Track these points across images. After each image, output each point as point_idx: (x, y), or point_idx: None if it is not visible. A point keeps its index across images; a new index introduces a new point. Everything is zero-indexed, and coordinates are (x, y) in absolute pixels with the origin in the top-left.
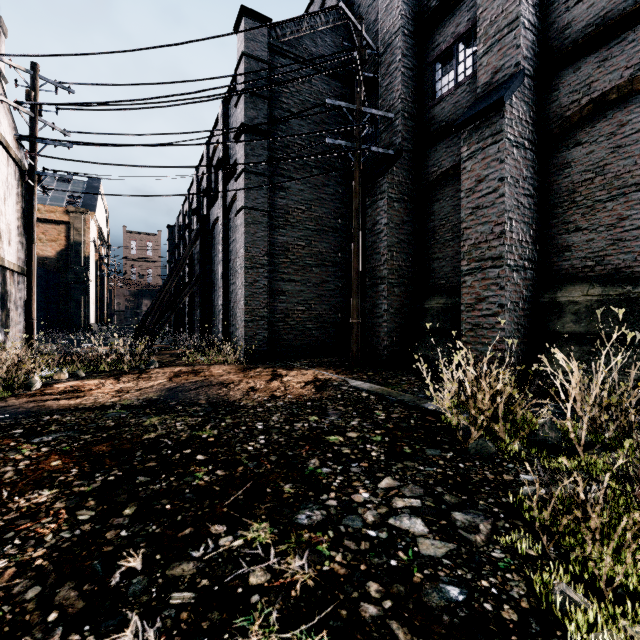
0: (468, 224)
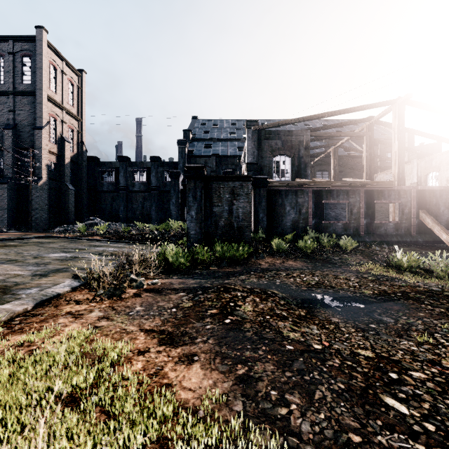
0: (1, 201)
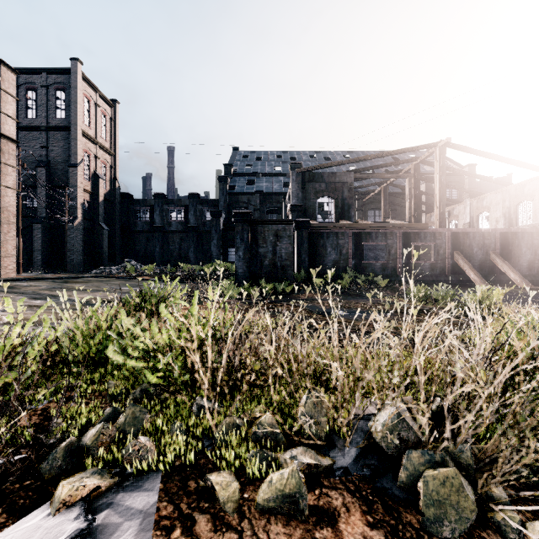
0: (34, 242)
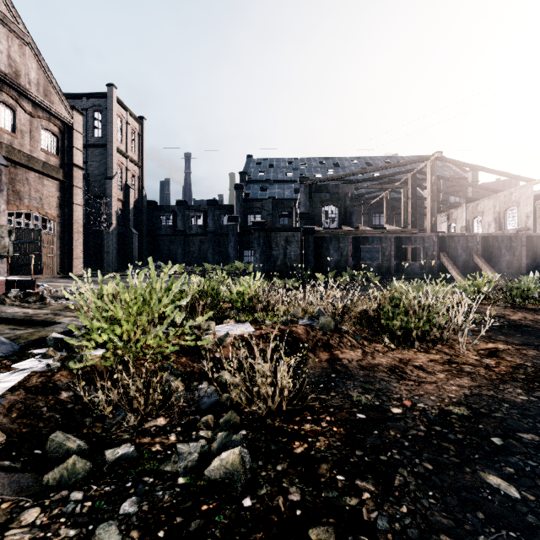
0: None
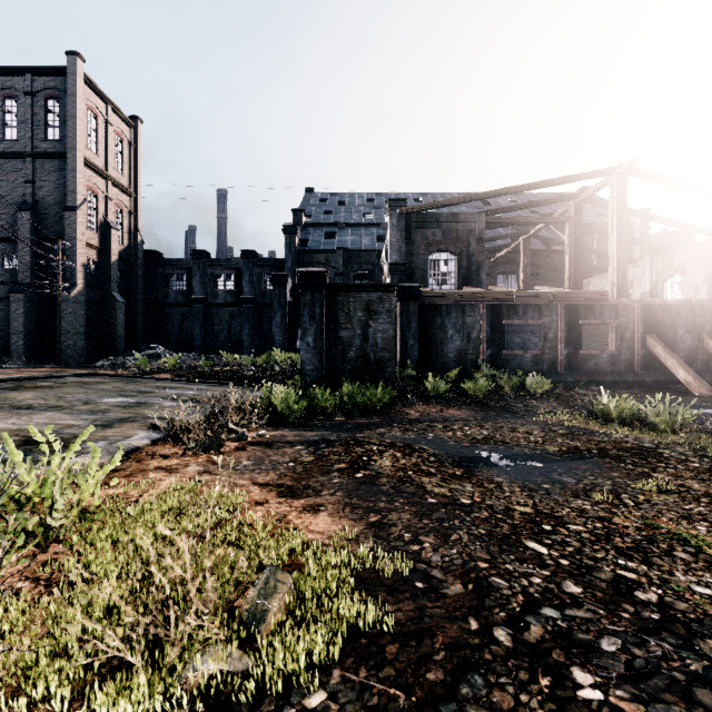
0: (13, 321)
